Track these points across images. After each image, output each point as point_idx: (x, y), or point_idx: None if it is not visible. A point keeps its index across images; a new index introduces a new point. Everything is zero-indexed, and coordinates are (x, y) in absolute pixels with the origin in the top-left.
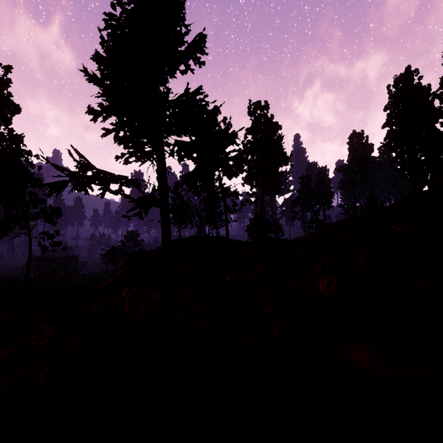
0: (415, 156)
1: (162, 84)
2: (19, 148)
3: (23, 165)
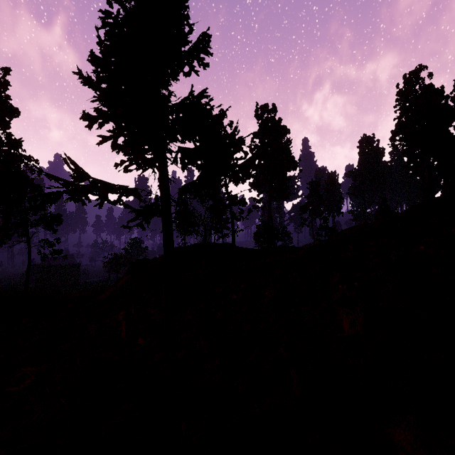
0: (428, 161)
1: (164, 87)
2: (18, 153)
3: (22, 171)
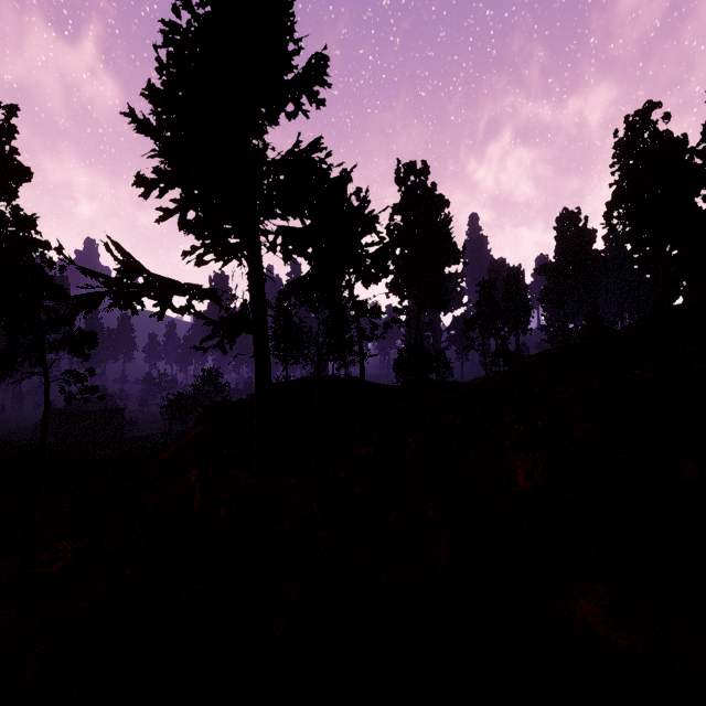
0: (663, 250)
1: (256, 136)
2: (30, 237)
3: (37, 265)
